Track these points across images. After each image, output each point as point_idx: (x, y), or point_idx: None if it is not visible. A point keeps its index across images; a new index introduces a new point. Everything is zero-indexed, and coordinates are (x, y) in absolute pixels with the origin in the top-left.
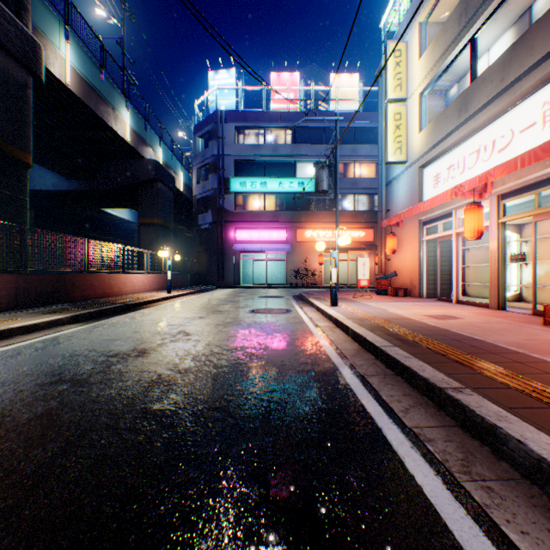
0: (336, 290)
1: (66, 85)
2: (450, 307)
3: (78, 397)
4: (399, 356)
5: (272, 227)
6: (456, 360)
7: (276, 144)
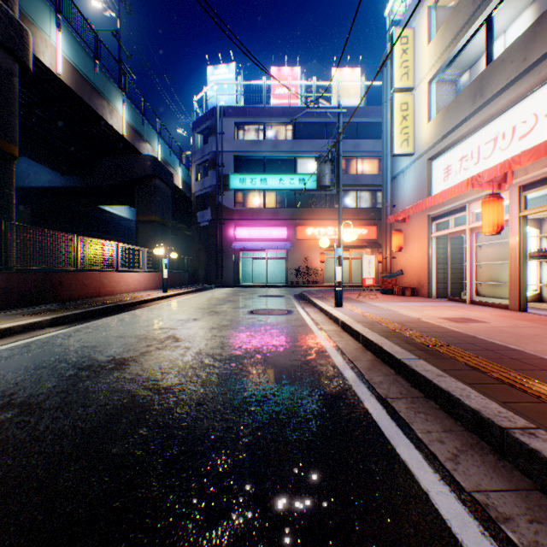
0: (341, 290)
1: (57, 75)
2: (465, 308)
3: (19, 432)
4: (429, 373)
5: (273, 224)
6: (504, 380)
7: (276, 140)
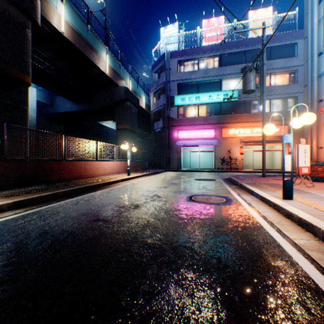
0: (290, 181)
1: (61, 33)
2: None
3: None
4: None
5: (204, 128)
6: None
7: (206, 69)
